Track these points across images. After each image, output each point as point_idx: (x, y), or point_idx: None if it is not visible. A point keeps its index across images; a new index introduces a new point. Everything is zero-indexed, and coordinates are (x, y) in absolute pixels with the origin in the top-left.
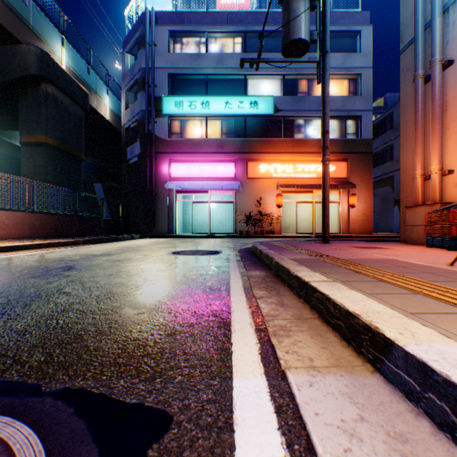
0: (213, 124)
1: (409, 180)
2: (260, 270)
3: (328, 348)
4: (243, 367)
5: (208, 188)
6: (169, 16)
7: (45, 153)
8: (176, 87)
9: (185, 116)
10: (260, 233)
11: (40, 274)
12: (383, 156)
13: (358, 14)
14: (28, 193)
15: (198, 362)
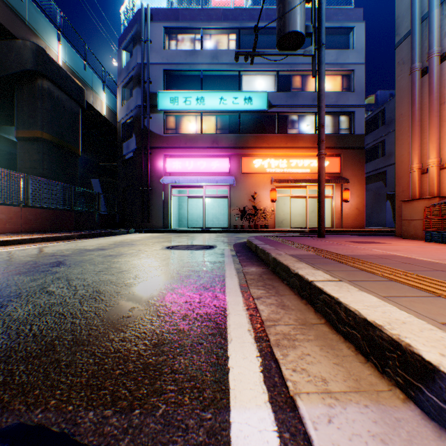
0: (208, 120)
1: (405, 174)
2: (257, 266)
3: (343, 365)
4: (242, 391)
5: (202, 183)
6: (164, 12)
7: (41, 148)
8: (171, 83)
9: (180, 111)
10: (255, 227)
11: (26, 270)
12: (375, 152)
13: (351, 11)
14: (23, 188)
15: (187, 384)
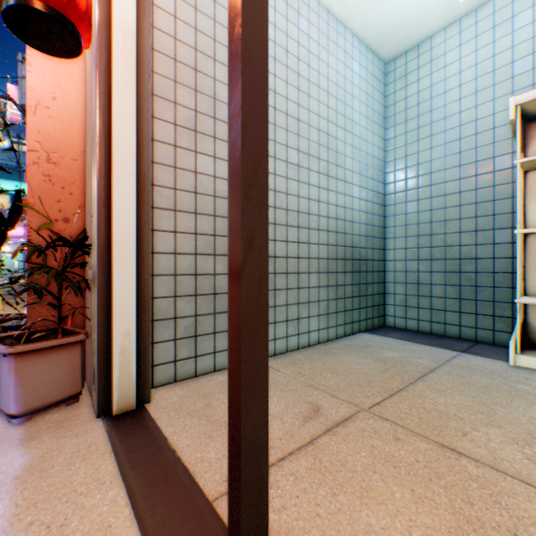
0: (6, 197)
1: None
2: None
3: None
4: None
5: None
6: None
7: None
8: None
9: None
10: None
11: None
12: None
13: None
14: None
15: None
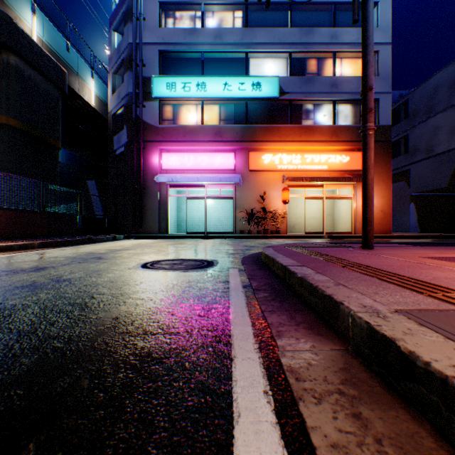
0: (210, 109)
1: None
2: (308, 332)
3: None
4: None
5: (204, 182)
6: None
7: (6, 136)
8: (167, 67)
9: (178, 99)
10: (264, 232)
11: None
12: (395, 149)
13: None
14: None
15: None
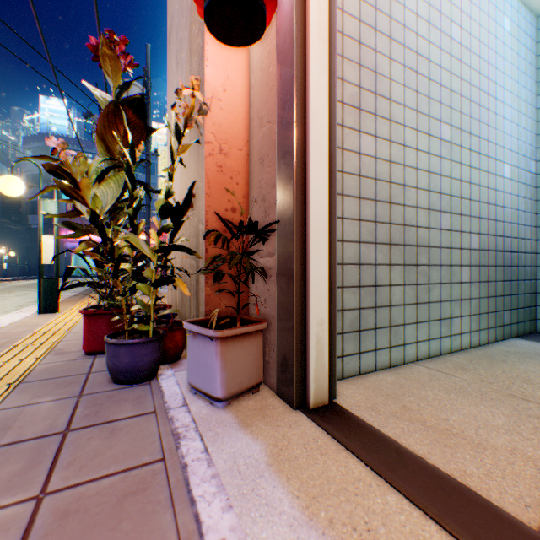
0: None
1: None
2: None
3: None
4: None
5: None
6: (67, 139)
7: None
8: None
9: None
10: None
11: None
12: None
13: None
14: None
15: None
